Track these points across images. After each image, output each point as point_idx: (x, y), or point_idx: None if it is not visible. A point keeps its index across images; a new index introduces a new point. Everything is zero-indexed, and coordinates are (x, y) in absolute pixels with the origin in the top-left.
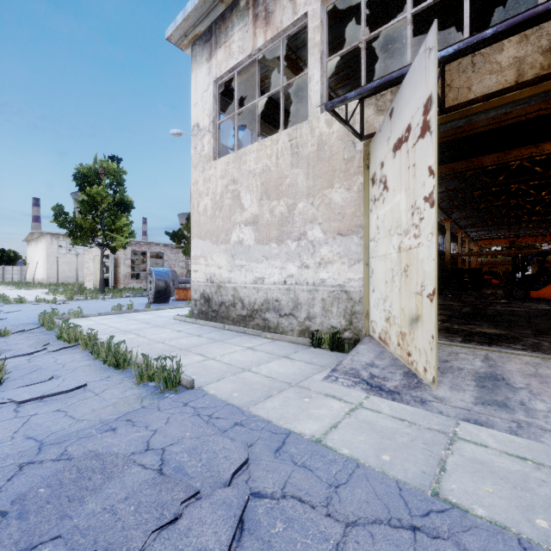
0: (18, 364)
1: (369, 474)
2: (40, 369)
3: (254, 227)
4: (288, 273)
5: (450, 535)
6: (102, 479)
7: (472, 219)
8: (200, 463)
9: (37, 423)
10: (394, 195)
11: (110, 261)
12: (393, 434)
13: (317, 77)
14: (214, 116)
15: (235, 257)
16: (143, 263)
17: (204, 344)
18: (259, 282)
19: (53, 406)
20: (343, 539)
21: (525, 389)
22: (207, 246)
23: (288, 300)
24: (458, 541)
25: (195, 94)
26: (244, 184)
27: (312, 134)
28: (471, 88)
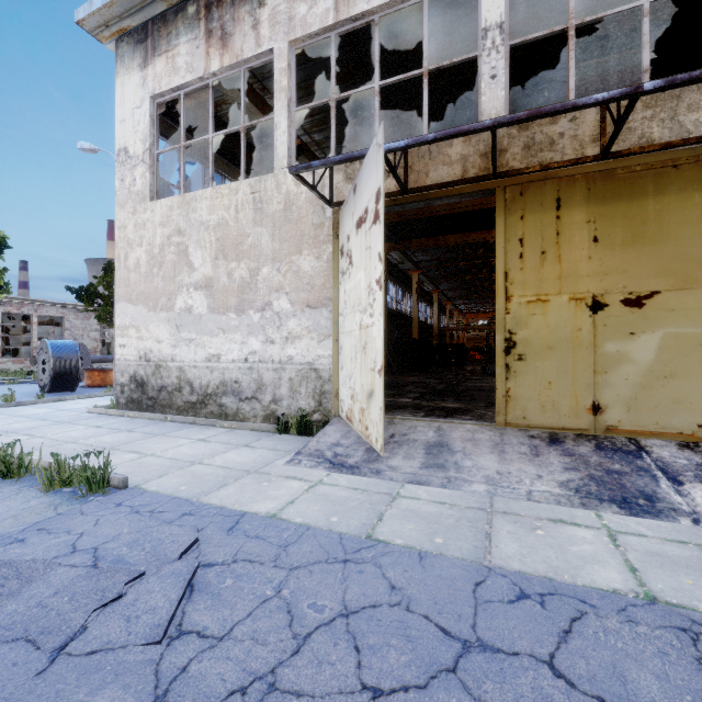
0: None
1: (317, 533)
2: None
3: (207, 292)
4: (251, 349)
5: (372, 560)
6: (19, 584)
7: (459, 291)
8: (143, 552)
9: None
10: (357, 272)
11: None
12: (346, 501)
13: (284, 127)
14: (151, 143)
15: (181, 329)
16: (24, 333)
17: (138, 440)
18: (214, 360)
19: None
20: (286, 578)
21: (461, 452)
22: (141, 313)
23: (251, 380)
24: (377, 561)
25: (121, 107)
26: (193, 237)
27: (278, 190)
28: (428, 174)
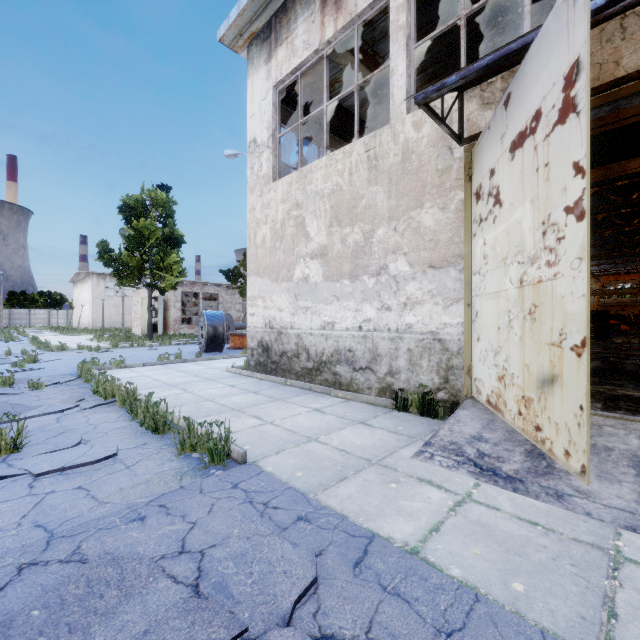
0: (44, 424)
1: (497, 615)
2: (68, 432)
3: (322, 261)
4: (365, 316)
5: None
6: (117, 598)
7: (592, 250)
8: (249, 579)
9: (52, 504)
10: (512, 210)
11: (159, 303)
12: (524, 546)
13: (401, 69)
14: (274, 129)
15: (299, 298)
16: (195, 306)
17: (261, 404)
18: (328, 328)
19: (75, 482)
20: None
21: None
22: (266, 285)
23: (365, 350)
24: None
25: (251, 104)
26: (309, 208)
27: (394, 142)
28: (620, 62)
